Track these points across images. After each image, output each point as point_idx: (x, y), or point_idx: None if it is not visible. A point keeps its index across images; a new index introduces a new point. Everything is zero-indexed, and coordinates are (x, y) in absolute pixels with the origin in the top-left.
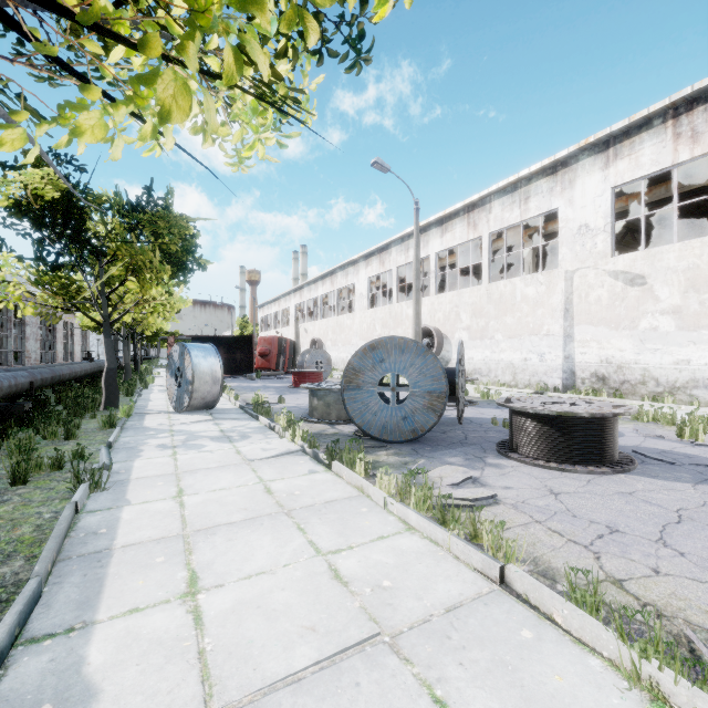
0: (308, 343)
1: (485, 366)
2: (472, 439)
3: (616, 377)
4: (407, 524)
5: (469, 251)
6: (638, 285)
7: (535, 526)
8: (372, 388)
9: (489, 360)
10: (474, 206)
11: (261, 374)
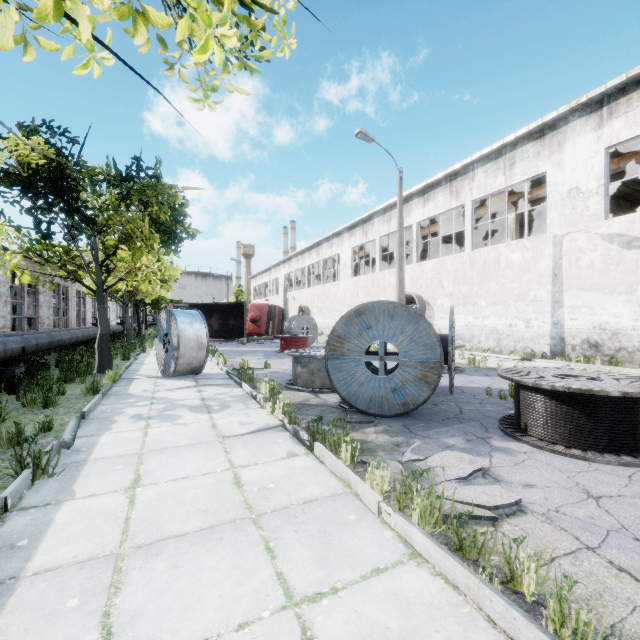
0: (295, 310)
1: (467, 332)
2: (469, 414)
3: (611, 344)
4: (410, 547)
5: (450, 220)
6: (637, 248)
7: (589, 556)
8: (358, 357)
9: (472, 326)
10: (456, 175)
11: (252, 339)
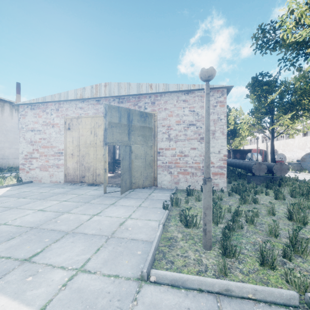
0: (268, 150)
1: None
2: None
3: None
4: None
5: None
6: None
7: None
8: (308, 162)
9: None
10: None
11: None
